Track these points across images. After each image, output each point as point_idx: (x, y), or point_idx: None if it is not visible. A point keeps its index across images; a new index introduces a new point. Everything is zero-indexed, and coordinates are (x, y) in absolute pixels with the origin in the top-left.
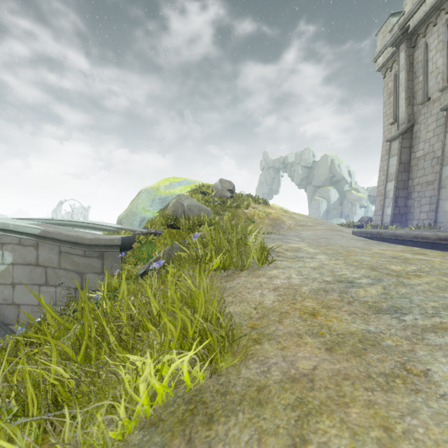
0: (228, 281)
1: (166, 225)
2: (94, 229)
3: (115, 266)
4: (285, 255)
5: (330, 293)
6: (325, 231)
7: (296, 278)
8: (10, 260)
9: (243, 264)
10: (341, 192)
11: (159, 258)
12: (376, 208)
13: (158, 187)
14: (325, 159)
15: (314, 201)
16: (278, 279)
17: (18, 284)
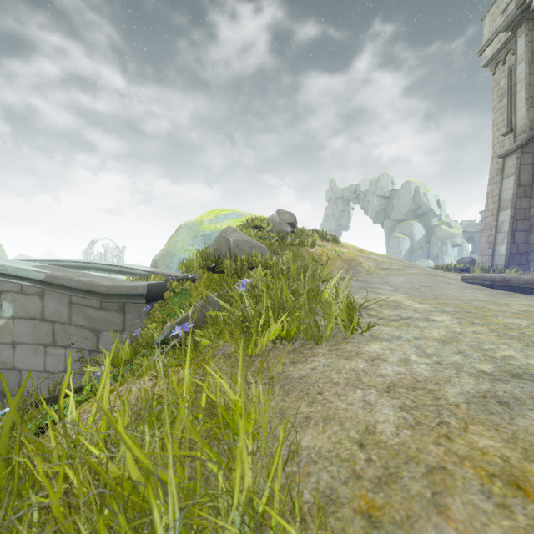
0: (296, 363)
1: (206, 268)
2: (120, 274)
3: (136, 323)
4: (380, 315)
5: (518, 410)
6: (421, 276)
7: (420, 364)
8: (9, 313)
9: (320, 333)
10: (428, 228)
11: (187, 319)
12: (483, 246)
13: (201, 221)
14: (407, 186)
15: (394, 239)
16: (387, 364)
17: (19, 344)
